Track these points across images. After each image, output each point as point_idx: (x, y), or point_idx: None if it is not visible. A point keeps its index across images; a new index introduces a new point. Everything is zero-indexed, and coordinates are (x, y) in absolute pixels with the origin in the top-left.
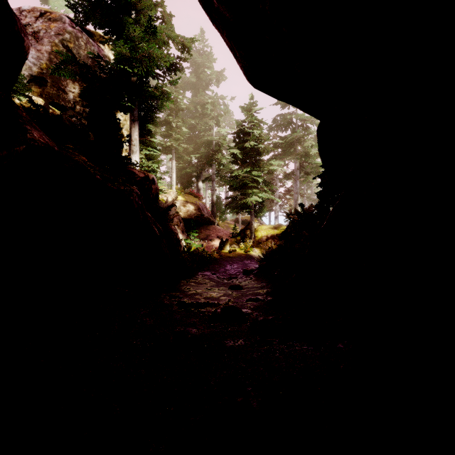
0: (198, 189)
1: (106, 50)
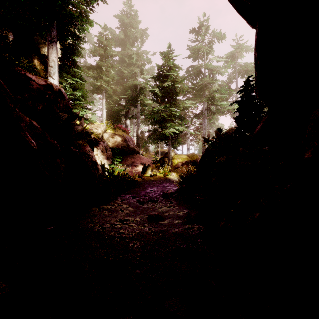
0: (126, 126)
1: None
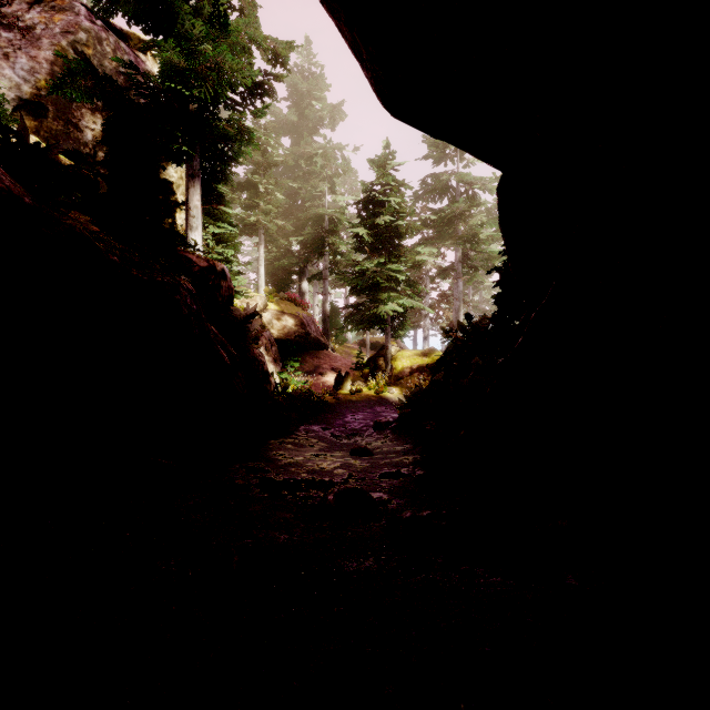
0: (302, 293)
1: (149, 63)
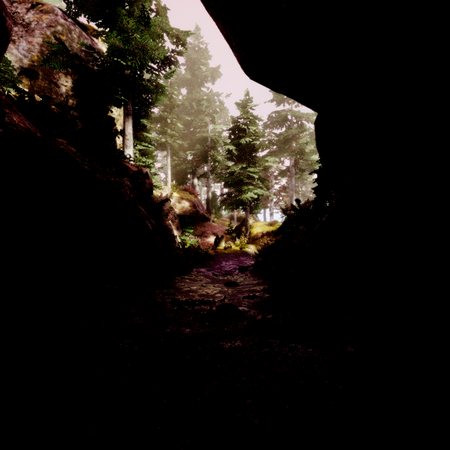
0: (193, 186)
1: (99, 44)
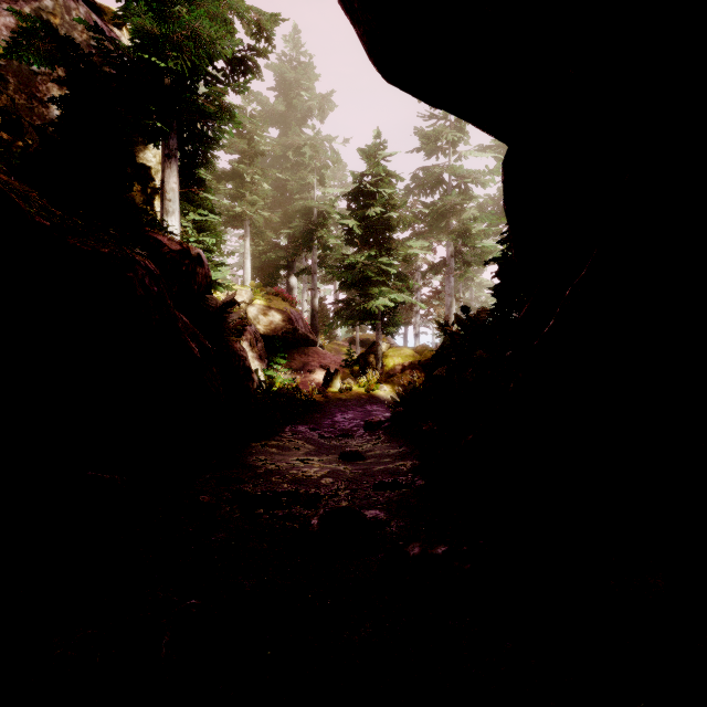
0: (290, 288)
1: (124, 39)
